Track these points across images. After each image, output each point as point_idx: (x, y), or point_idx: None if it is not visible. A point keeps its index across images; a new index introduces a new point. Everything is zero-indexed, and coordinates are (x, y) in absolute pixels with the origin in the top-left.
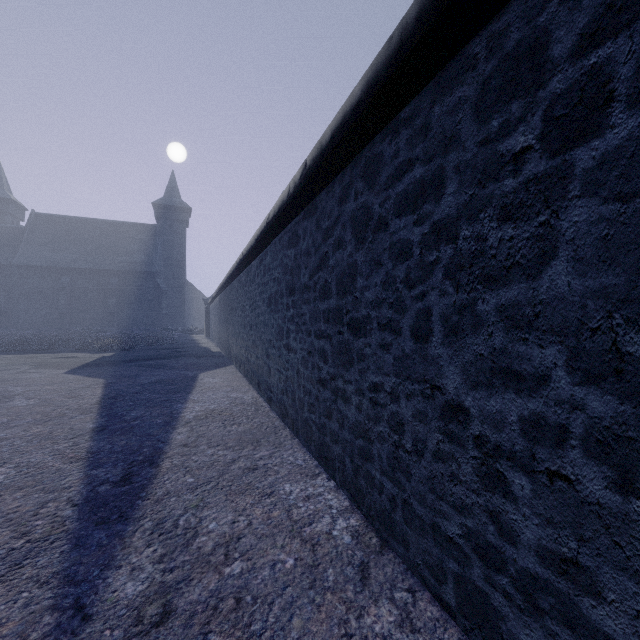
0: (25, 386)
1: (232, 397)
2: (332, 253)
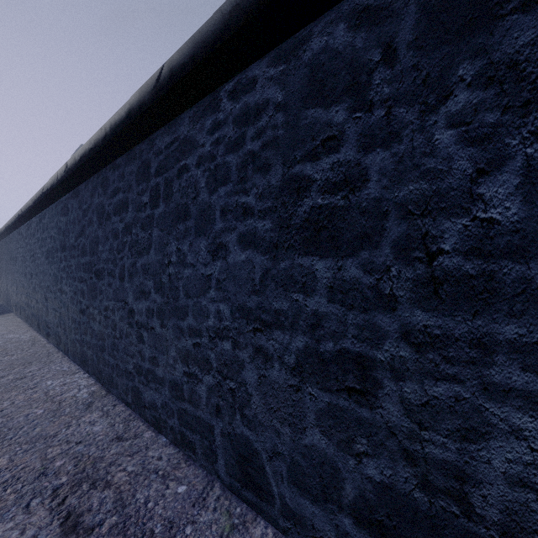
0: None
1: (8, 338)
2: (87, 227)
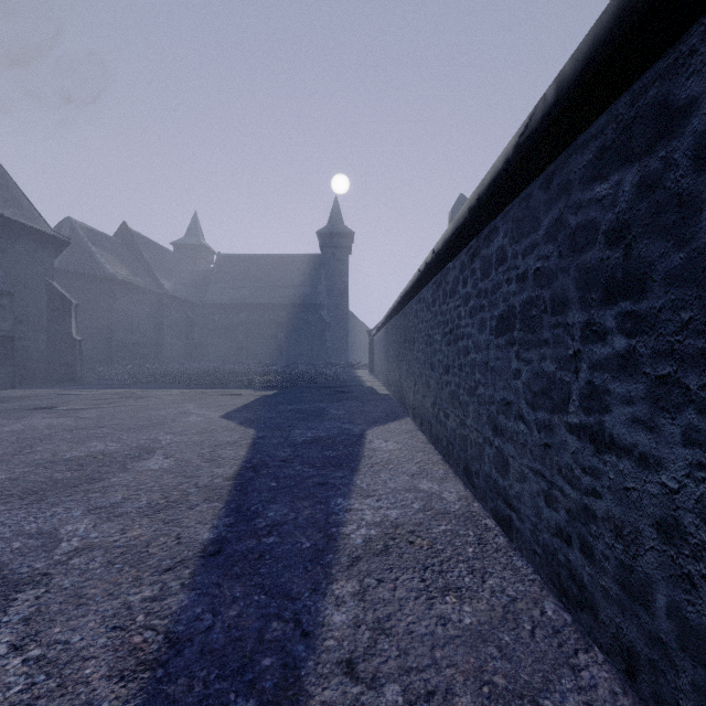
0: (175, 434)
1: (422, 491)
2: None
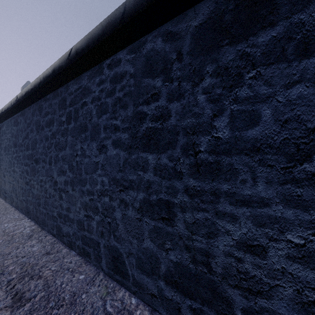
0: None
1: None
2: (30, 133)
